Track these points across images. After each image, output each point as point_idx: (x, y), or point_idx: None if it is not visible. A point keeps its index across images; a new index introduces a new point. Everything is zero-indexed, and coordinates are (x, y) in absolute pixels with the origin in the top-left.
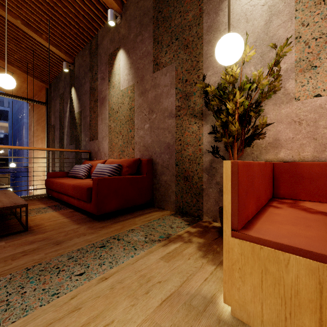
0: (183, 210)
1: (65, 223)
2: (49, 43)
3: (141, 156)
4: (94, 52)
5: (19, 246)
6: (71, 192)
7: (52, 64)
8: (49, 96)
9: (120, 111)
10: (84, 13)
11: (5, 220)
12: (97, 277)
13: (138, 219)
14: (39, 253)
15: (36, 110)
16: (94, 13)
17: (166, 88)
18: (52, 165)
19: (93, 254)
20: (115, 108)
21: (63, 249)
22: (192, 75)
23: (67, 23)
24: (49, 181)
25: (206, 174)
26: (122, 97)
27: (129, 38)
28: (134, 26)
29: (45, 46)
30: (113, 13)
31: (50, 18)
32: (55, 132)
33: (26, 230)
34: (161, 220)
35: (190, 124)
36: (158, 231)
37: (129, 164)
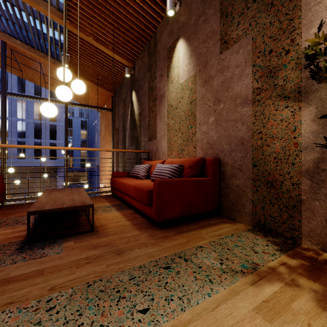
0: (265, 226)
1: (126, 227)
2: (114, 52)
3: (204, 154)
4: (153, 51)
5: (84, 249)
6: (132, 193)
7: (116, 73)
8: (113, 100)
9: (180, 107)
10: (143, 12)
11: (78, 216)
12: (165, 323)
13: (204, 231)
14: (100, 263)
15: (104, 117)
16: (153, 10)
17: (239, 69)
18: (116, 165)
19: (157, 278)
20: (173, 104)
21: (124, 262)
22: (281, 42)
23: (128, 28)
24: (113, 180)
25: (308, 179)
26: (181, 91)
27: (189, 23)
28: (195, 7)
29: (111, 57)
30: (172, 1)
31: (114, 28)
32: (119, 135)
33: (92, 231)
34: (235, 237)
35: (278, 109)
36: (236, 254)
37: (191, 164)
